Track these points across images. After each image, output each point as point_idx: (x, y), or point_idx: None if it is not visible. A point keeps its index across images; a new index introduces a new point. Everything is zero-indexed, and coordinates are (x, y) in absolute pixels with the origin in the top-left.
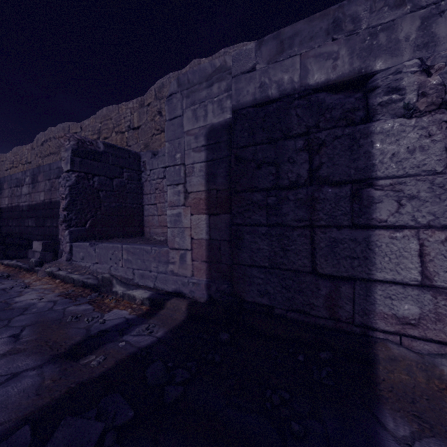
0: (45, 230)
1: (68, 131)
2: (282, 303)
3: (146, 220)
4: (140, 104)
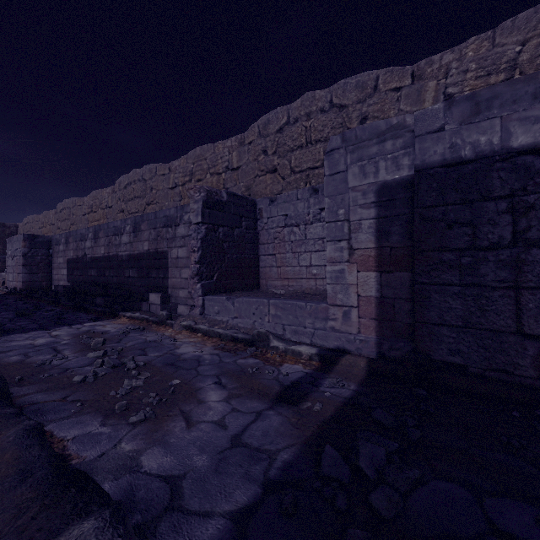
0: (149, 281)
1: (155, 173)
2: (478, 362)
3: (262, 271)
4: (239, 142)
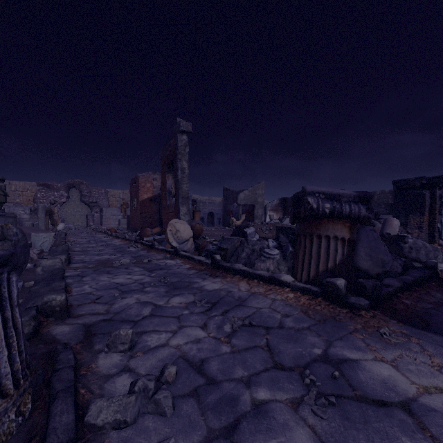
0: None
1: None
2: None
3: None
4: None
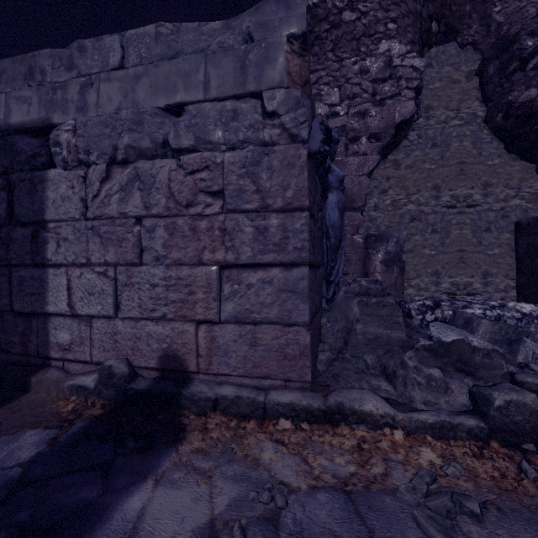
0: None
1: None
2: None
3: None
4: None
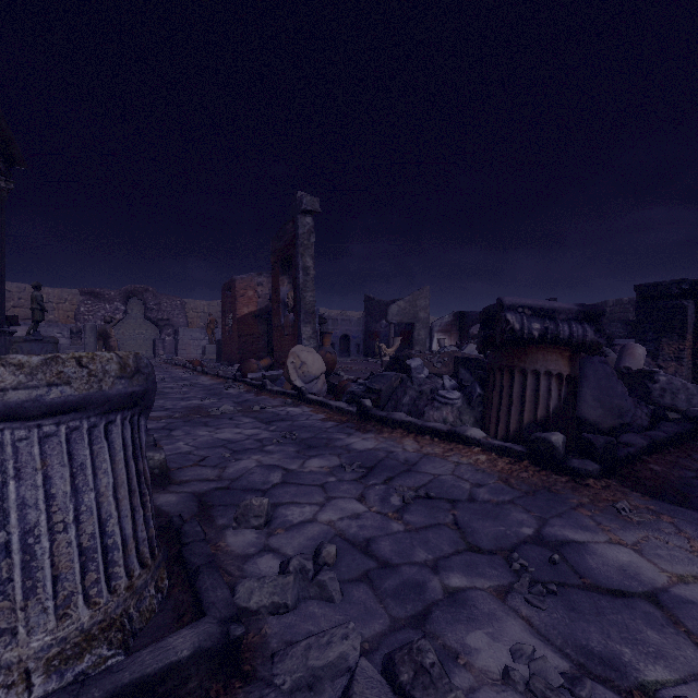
0: None
1: None
2: None
3: None
4: None
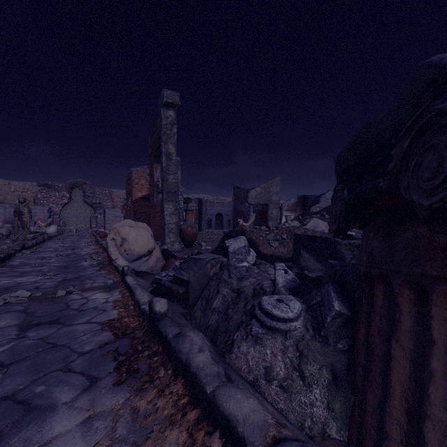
0: None
1: None
2: None
3: None
4: None
